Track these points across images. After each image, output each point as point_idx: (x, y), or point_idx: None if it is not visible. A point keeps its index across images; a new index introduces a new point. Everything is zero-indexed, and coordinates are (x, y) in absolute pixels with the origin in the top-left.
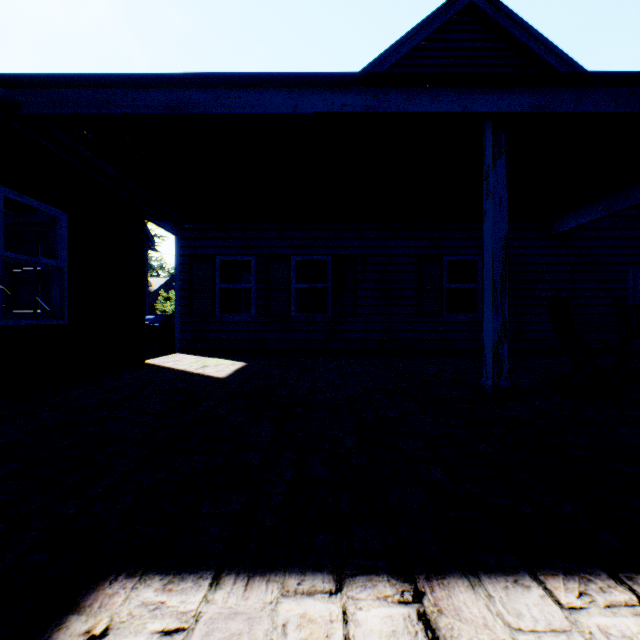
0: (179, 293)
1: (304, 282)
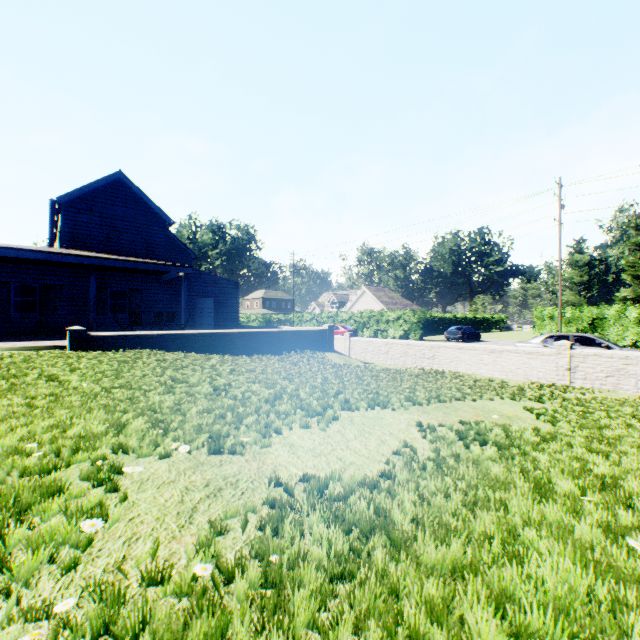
0: None
1: (21, 296)
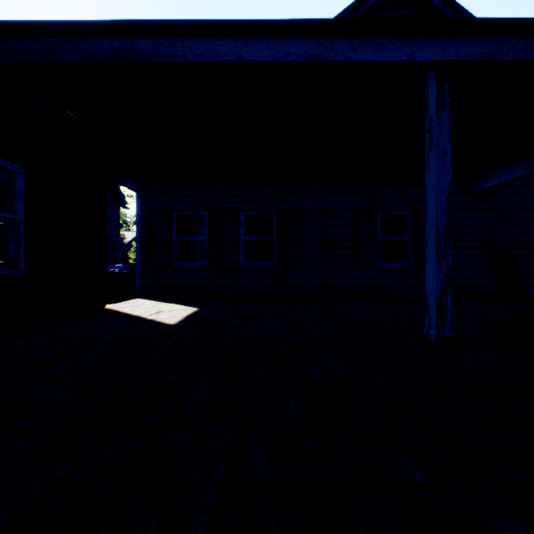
0: (140, 244)
1: (252, 234)
